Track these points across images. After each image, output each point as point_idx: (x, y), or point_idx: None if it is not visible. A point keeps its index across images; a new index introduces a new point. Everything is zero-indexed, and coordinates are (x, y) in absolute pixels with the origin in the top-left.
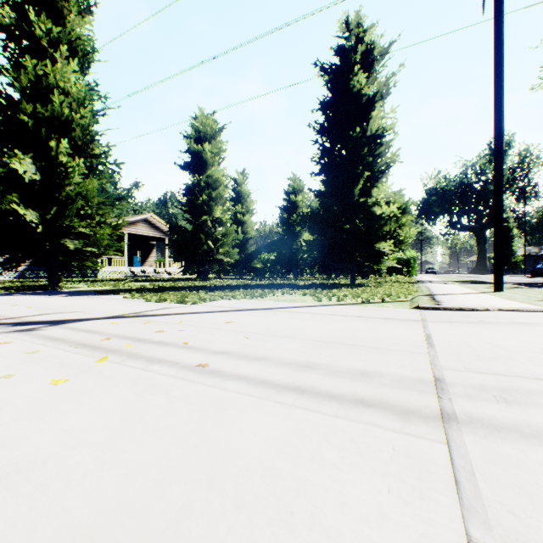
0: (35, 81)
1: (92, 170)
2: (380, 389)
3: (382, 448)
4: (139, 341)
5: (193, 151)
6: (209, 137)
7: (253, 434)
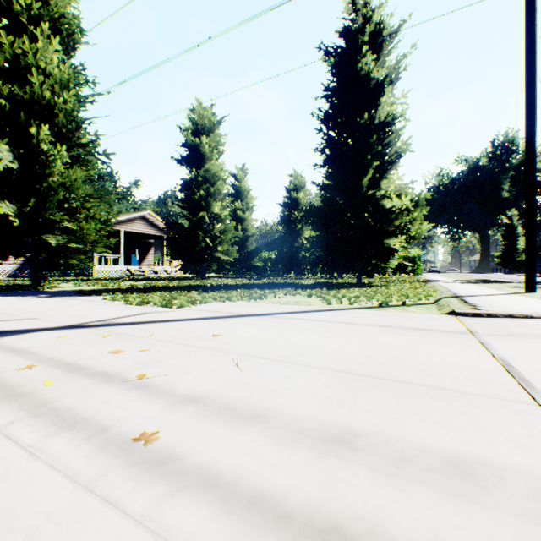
0: (11, 59)
1: (78, 161)
2: (532, 537)
3: None
4: (73, 372)
5: (190, 144)
6: (207, 130)
7: None
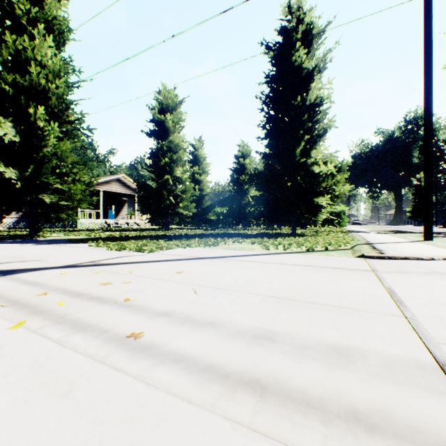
0: (14, 54)
1: (67, 135)
2: (373, 384)
3: None
4: (77, 297)
5: (156, 120)
6: (170, 109)
7: None
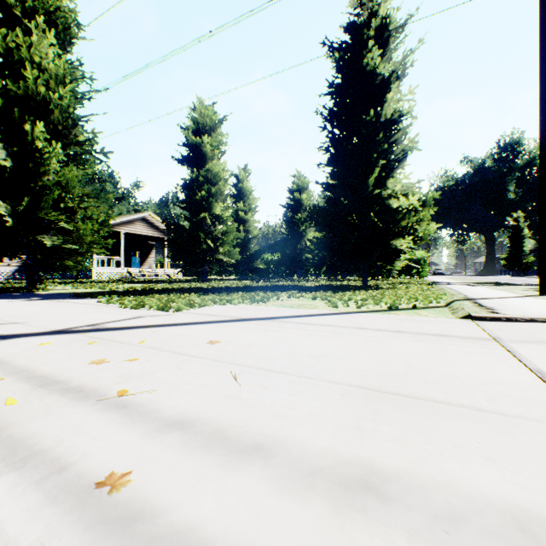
0: (4, 53)
1: (75, 160)
2: None
3: None
4: (44, 387)
5: (191, 143)
6: (208, 129)
7: None
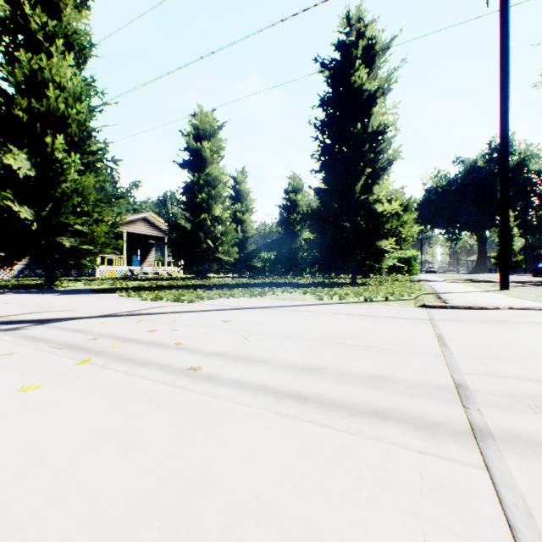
0: (30, 75)
1: (88, 167)
2: (395, 396)
3: (407, 475)
4: (128, 341)
5: (192, 149)
6: (208, 135)
7: (248, 456)
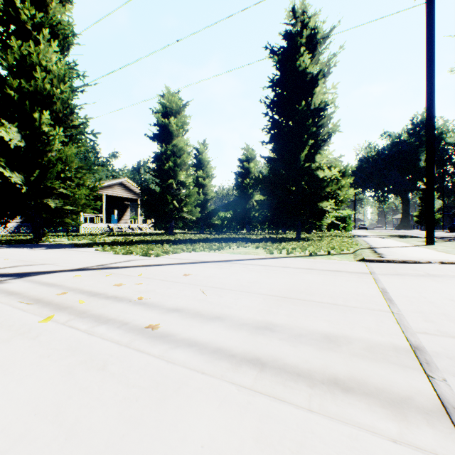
0: (20, 59)
1: (71, 139)
2: (354, 361)
3: None
4: (94, 296)
5: (160, 124)
6: (174, 112)
7: (200, 447)
